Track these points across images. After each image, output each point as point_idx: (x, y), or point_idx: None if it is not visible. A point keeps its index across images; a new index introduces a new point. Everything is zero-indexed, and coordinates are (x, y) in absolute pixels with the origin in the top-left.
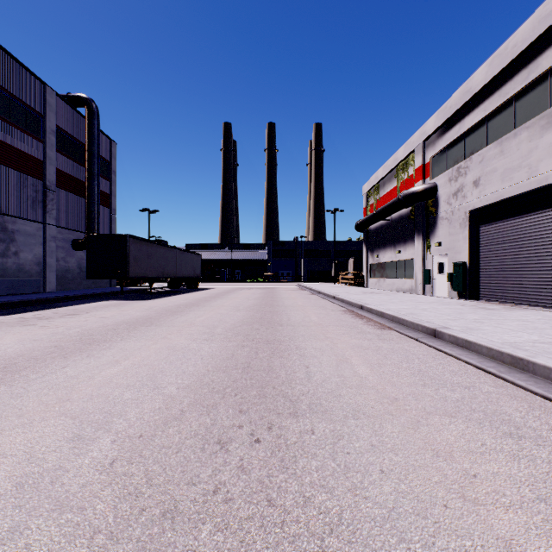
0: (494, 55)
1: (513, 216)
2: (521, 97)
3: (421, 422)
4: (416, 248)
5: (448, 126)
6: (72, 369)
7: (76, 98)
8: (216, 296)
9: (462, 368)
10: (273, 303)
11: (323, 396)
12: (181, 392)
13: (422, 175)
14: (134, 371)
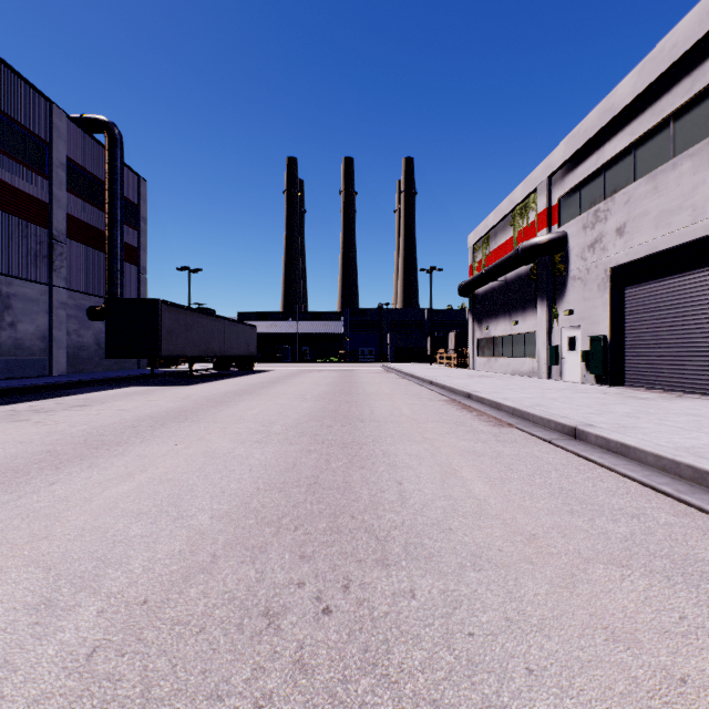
0: (645, 60)
1: (671, 275)
2: (682, 116)
3: (577, 576)
4: (538, 318)
5: (583, 156)
6: (64, 487)
7: (93, 122)
8: (276, 380)
9: (622, 485)
10: (351, 390)
11: (424, 530)
12: (216, 523)
13: (546, 222)
14: (152, 489)
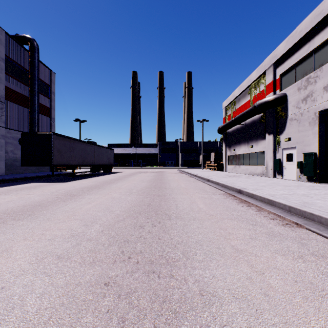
0: None
1: None
2: None
3: None
4: (267, 143)
5: (298, 47)
6: None
7: (22, 38)
8: (120, 178)
9: None
10: (162, 185)
11: None
12: None
13: (272, 88)
14: None
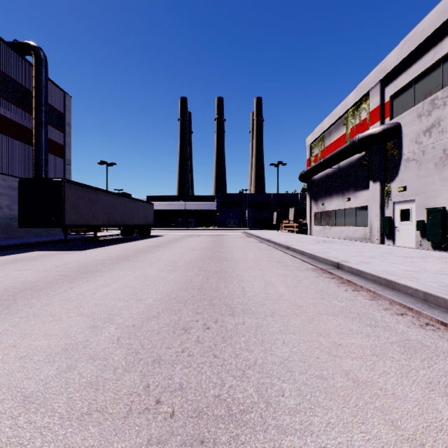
0: None
1: None
2: None
3: None
4: (371, 195)
5: (417, 55)
6: None
7: (23, 45)
8: (161, 245)
9: None
10: (221, 255)
11: None
12: None
13: (379, 116)
14: None
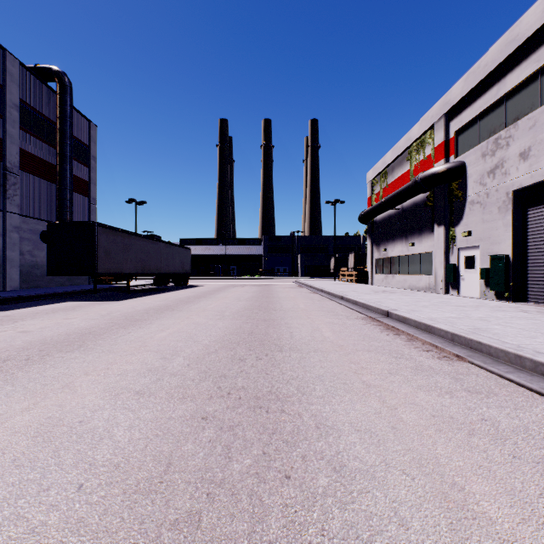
0: None
1: None
2: None
3: None
4: (435, 240)
5: (482, 90)
6: None
7: (45, 71)
8: (203, 295)
9: None
10: (269, 305)
11: None
12: None
13: (444, 153)
14: None
